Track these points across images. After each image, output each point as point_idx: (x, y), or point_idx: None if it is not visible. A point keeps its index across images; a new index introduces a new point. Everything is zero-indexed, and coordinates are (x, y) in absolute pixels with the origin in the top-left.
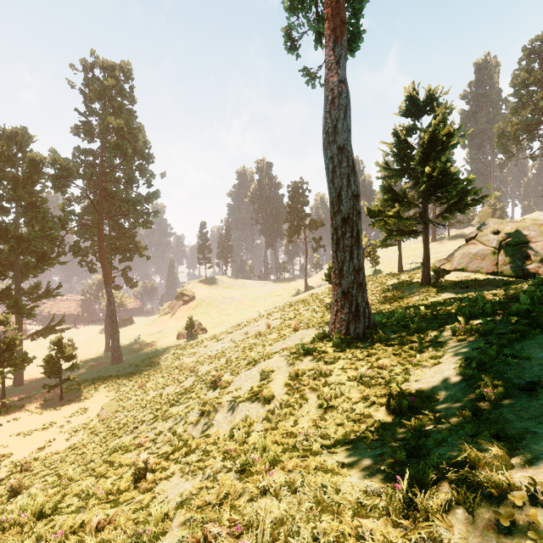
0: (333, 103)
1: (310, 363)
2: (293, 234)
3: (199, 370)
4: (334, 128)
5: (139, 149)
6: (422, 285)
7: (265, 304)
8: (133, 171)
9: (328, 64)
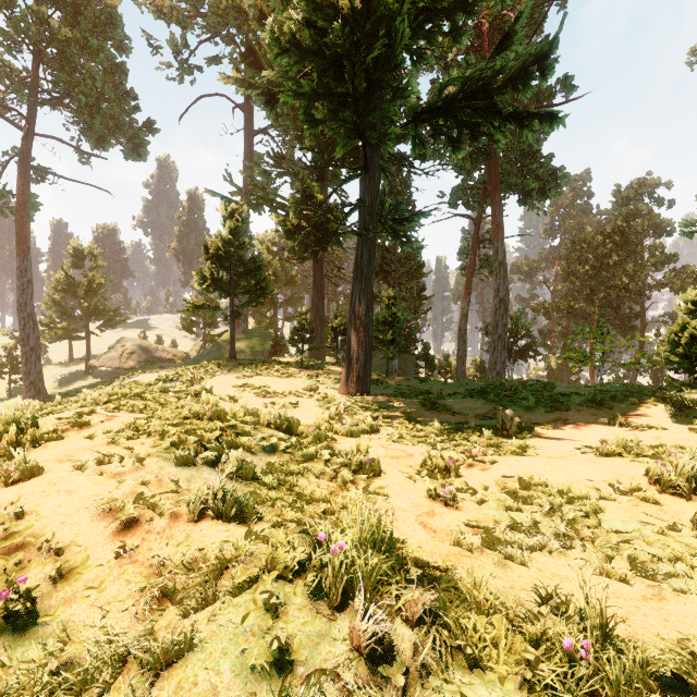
0: (25, 291)
1: None
2: None
3: None
4: (25, 304)
5: None
6: (85, 374)
7: None
8: None
9: (20, 268)
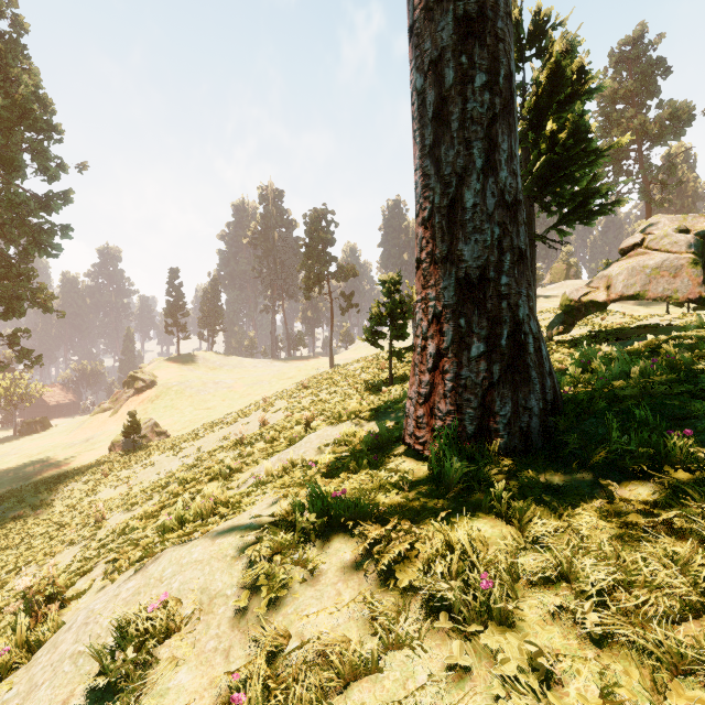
0: None
1: (352, 592)
2: (312, 286)
3: (105, 522)
4: None
5: (25, 106)
6: None
7: (270, 390)
8: (18, 151)
9: None
